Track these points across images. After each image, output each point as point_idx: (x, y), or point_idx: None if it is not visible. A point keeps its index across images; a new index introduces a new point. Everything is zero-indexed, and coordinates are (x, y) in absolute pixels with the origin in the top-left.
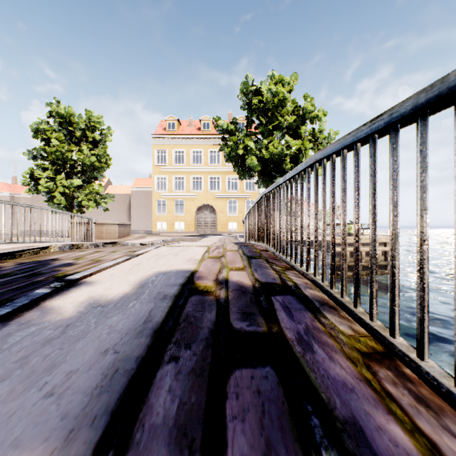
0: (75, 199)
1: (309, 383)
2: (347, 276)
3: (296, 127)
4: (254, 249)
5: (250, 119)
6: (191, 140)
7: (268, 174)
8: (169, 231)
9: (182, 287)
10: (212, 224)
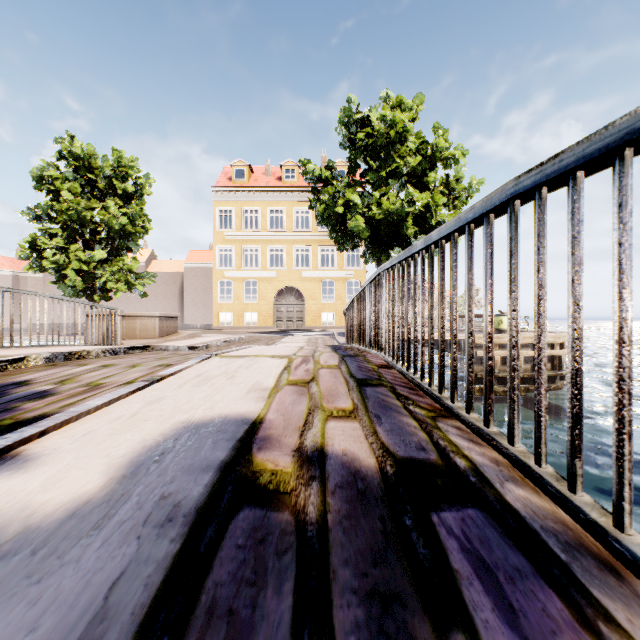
0: (98, 280)
1: None
2: (496, 393)
3: (421, 174)
4: (366, 364)
5: (354, 162)
6: (268, 194)
7: (381, 242)
8: (236, 325)
9: (221, 476)
10: (299, 315)
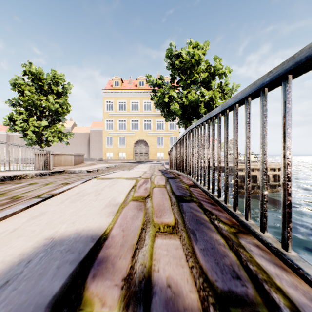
0: (44, 136)
1: None
2: None
3: (207, 82)
4: (181, 184)
5: (173, 76)
6: (130, 93)
7: (187, 117)
8: (114, 158)
9: None
10: (146, 153)
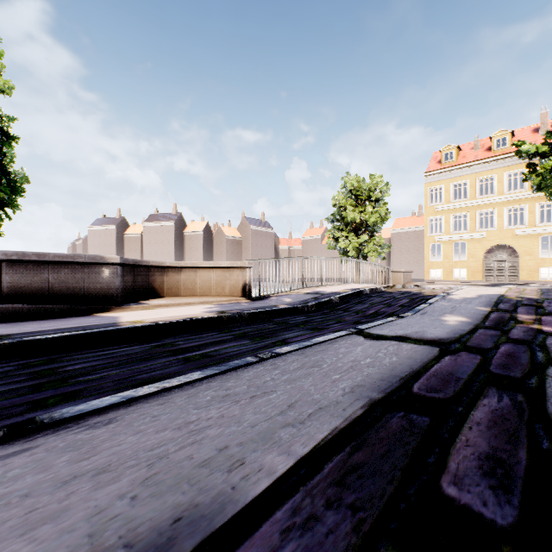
0: (361, 252)
1: (543, 308)
2: None
3: None
4: None
5: None
6: (476, 166)
7: None
8: (445, 279)
9: (498, 297)
10: (511, 270)
